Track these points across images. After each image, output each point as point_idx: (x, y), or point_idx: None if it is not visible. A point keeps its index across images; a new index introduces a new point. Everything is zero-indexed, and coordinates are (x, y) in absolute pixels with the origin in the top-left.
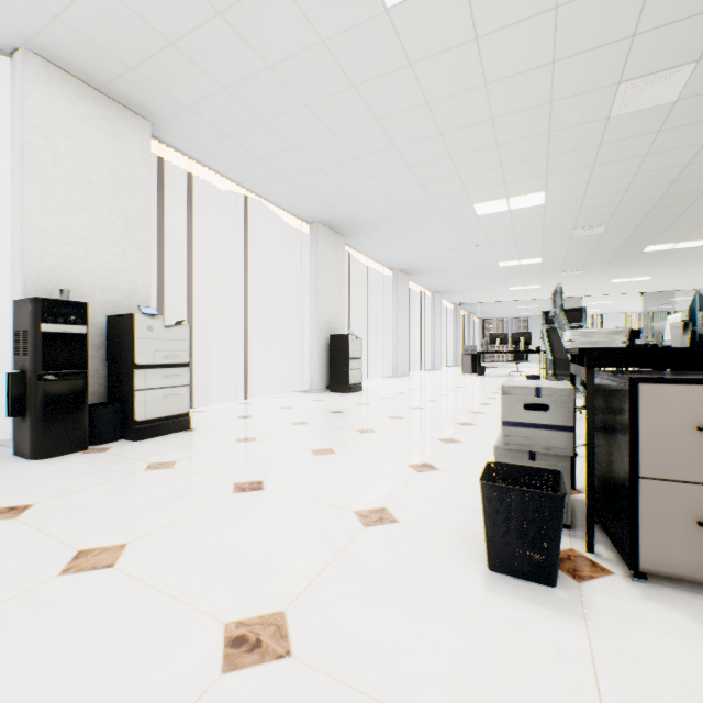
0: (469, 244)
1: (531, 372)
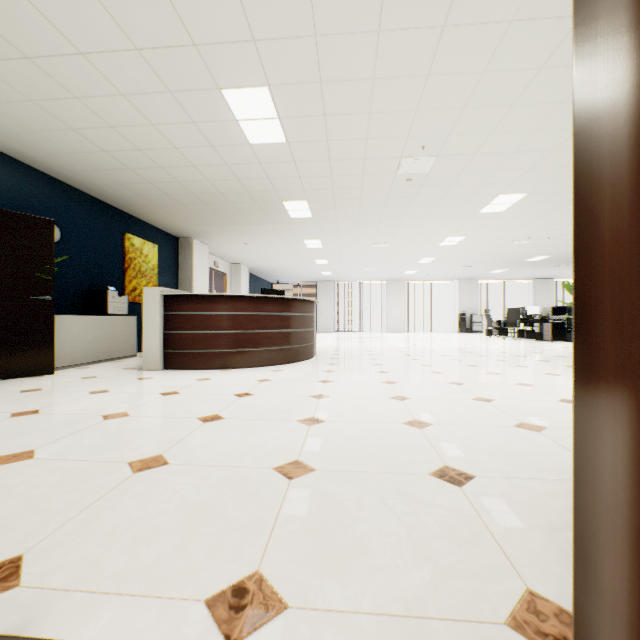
0: None
1: None
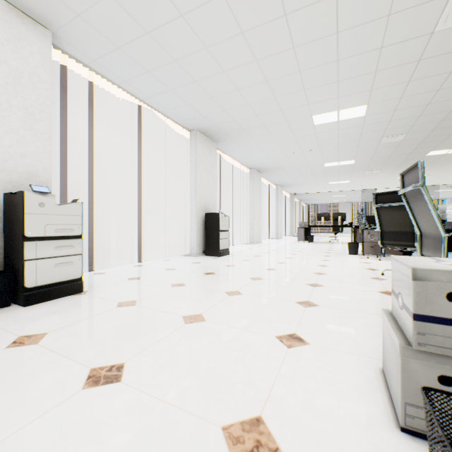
0: (305, 149)
1: (343, 240)
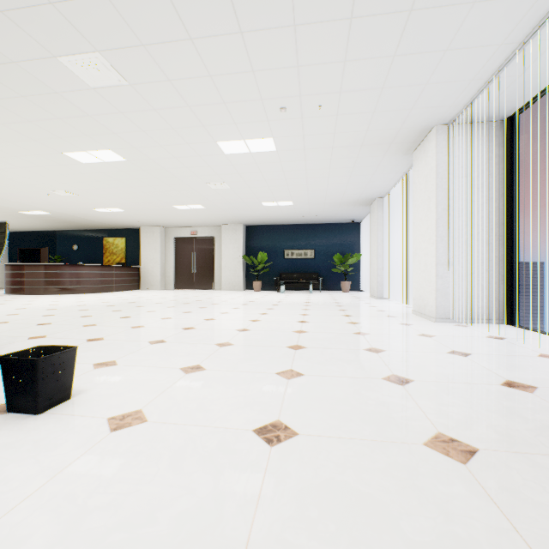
0: None
1: None
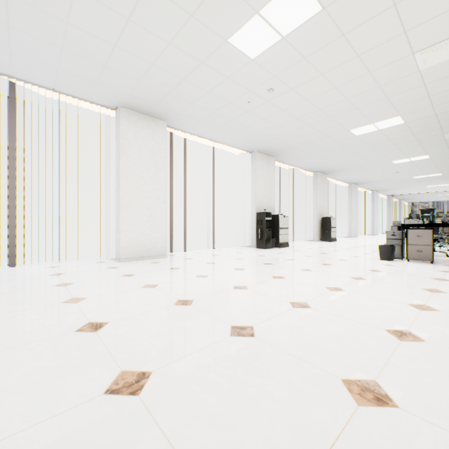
0: (392, 172)
1: None
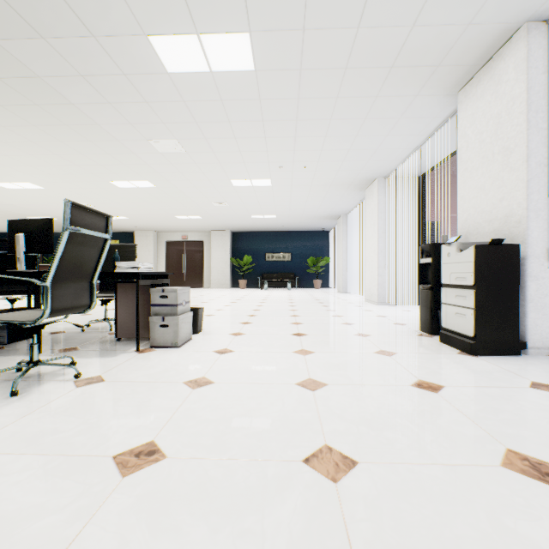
0: None
1: None
